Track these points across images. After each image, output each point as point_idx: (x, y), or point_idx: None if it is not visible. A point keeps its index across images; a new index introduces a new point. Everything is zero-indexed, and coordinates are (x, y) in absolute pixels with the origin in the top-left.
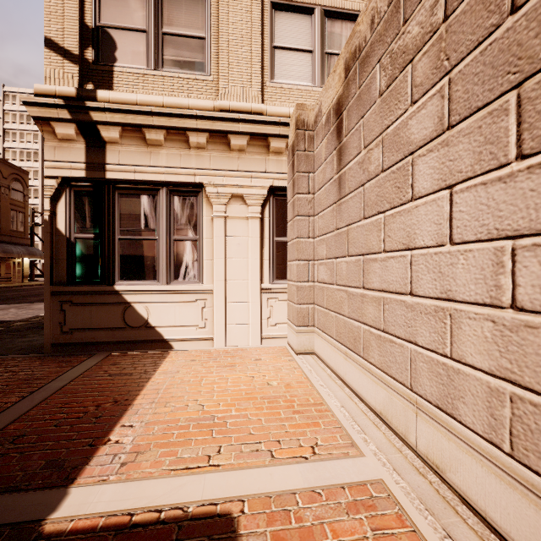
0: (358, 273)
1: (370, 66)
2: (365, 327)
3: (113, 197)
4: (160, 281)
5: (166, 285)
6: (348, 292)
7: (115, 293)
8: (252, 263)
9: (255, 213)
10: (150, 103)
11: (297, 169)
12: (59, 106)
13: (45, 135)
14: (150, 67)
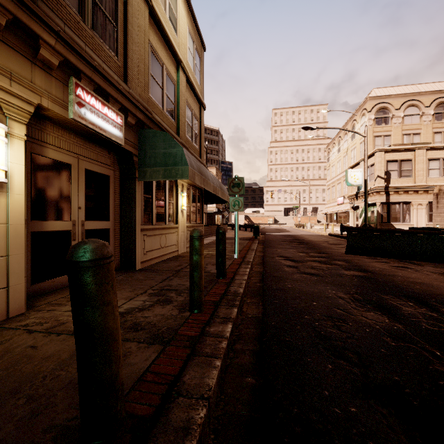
0: None
1: None
2: None
3: (390, 205)
4: (400, 222)
5: (403, 223)
6: None
7: (391, 225)
8: (423, 218)
9: (424, 207)
10: (400, 186)
11: (439, 199)
12: (383, 189)
13: (377, 194)
14: (398, 177)
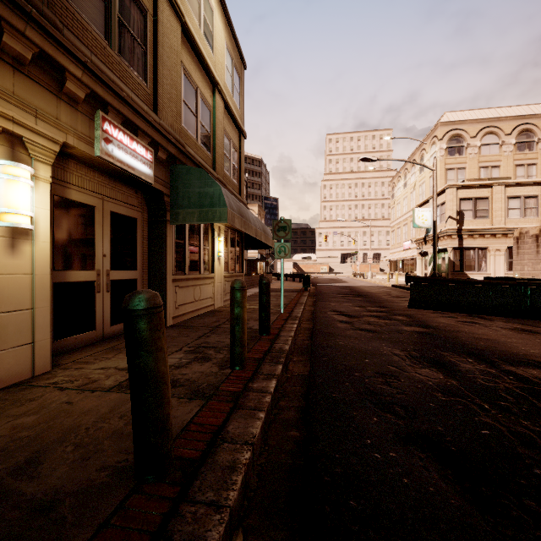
0: None
1: None
2: None
3: (463, 251)
4: (475, 271)
5: (478, 272)
6: (540, 272)
7: (465, 274)
8: (502, 267)
9: (503, 254)
10: (475, 229)
11: (520, 244)
12: (455, 232)
13: (449, 238)
14: (473, 218)
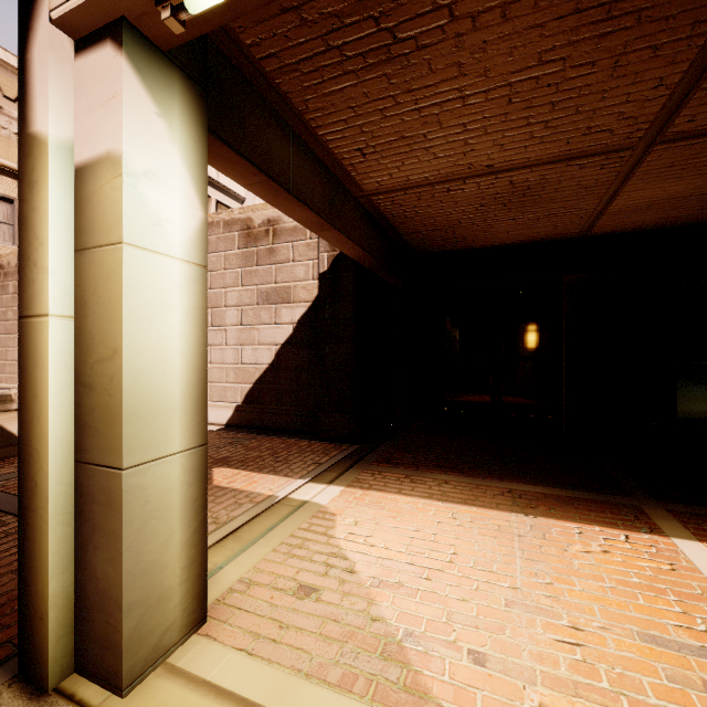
0: (3, 355)
1: (8, 279)
2: (6, 375)
3: None
4: None
5: None
6: None
7: None
8: None
9: None
10: None
11: None
12: None
13: None
14: None
